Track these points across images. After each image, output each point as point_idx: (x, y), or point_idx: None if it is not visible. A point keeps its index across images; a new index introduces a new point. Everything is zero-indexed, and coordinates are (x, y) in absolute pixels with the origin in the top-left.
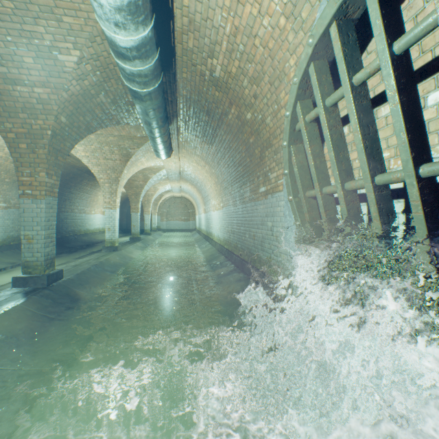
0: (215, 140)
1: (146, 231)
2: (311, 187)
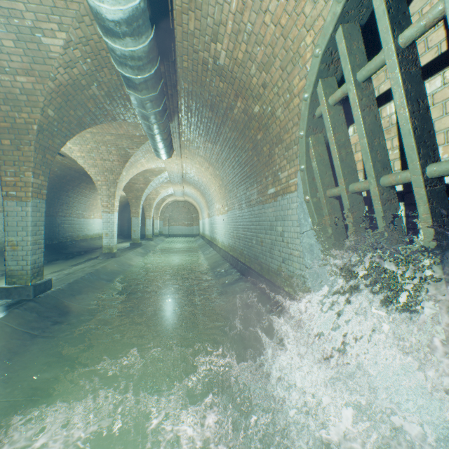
0: (219, 139)
1: (147, 236)
2: (333, 185)
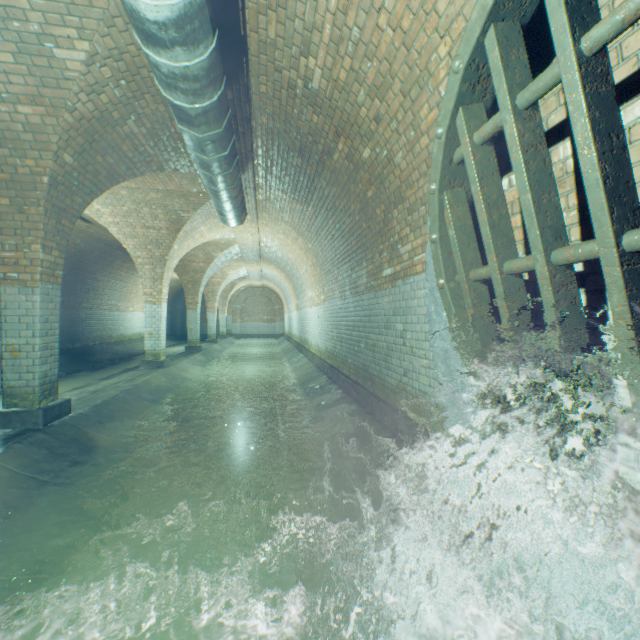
0: (313, 197)
1: (210, 337)
2: (479, 263)
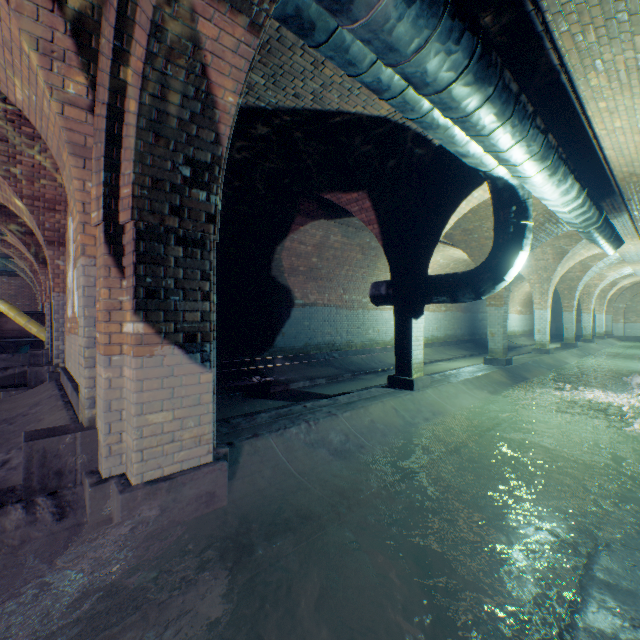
0: None
1: (583, 337)
2: None
